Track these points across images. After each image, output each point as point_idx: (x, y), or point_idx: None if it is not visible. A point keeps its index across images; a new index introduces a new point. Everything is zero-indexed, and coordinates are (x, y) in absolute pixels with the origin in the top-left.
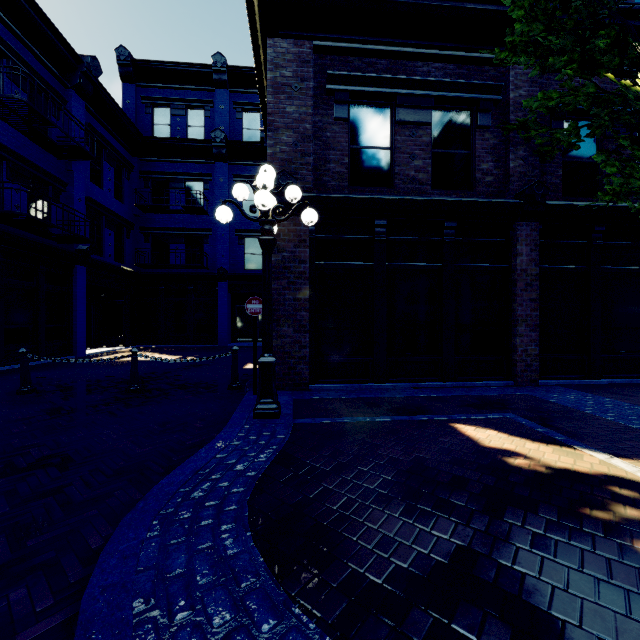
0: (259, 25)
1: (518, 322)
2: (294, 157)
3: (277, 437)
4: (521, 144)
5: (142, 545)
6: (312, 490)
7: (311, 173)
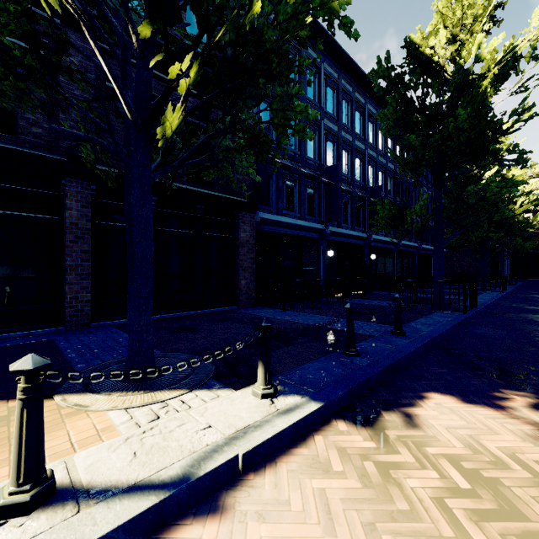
0: None
1: (67, 271)
2: None
3: None
4: (73, 107)
5: None
6: None
7: None
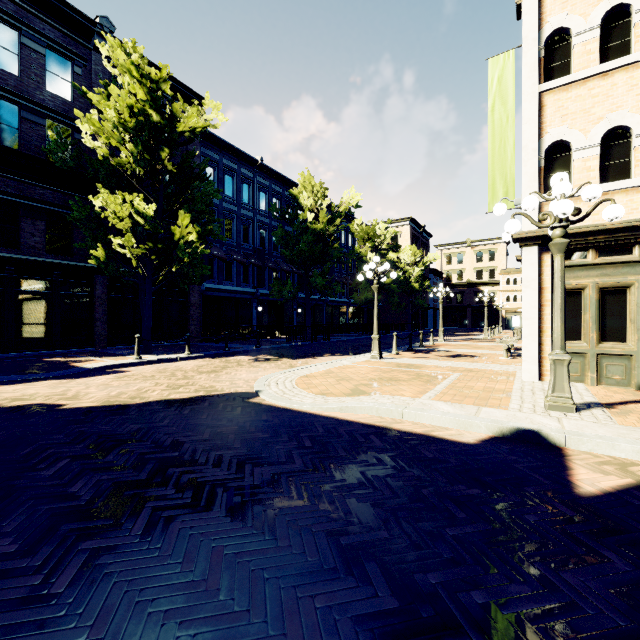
0: None
1: (97, 321)
2: None
3: None
4: None
5: None
6: None
7: None
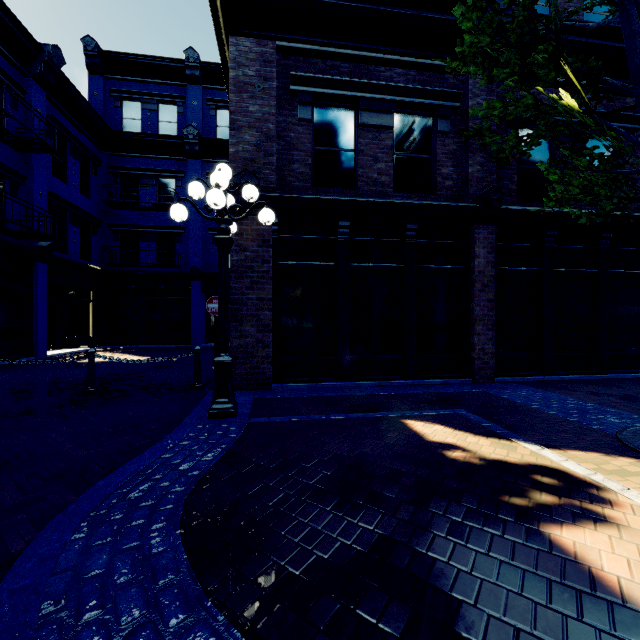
0: (222, 22)
1: (476, 321)
2: (257, 156)
3: (228, 436)
4: (479, 150)
5: (64, 547)
6: (252, 487)
7: (274, 173)
